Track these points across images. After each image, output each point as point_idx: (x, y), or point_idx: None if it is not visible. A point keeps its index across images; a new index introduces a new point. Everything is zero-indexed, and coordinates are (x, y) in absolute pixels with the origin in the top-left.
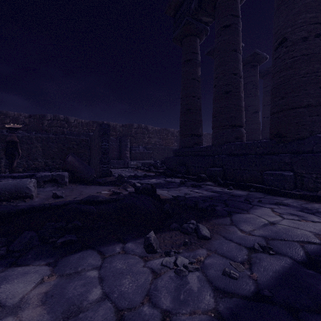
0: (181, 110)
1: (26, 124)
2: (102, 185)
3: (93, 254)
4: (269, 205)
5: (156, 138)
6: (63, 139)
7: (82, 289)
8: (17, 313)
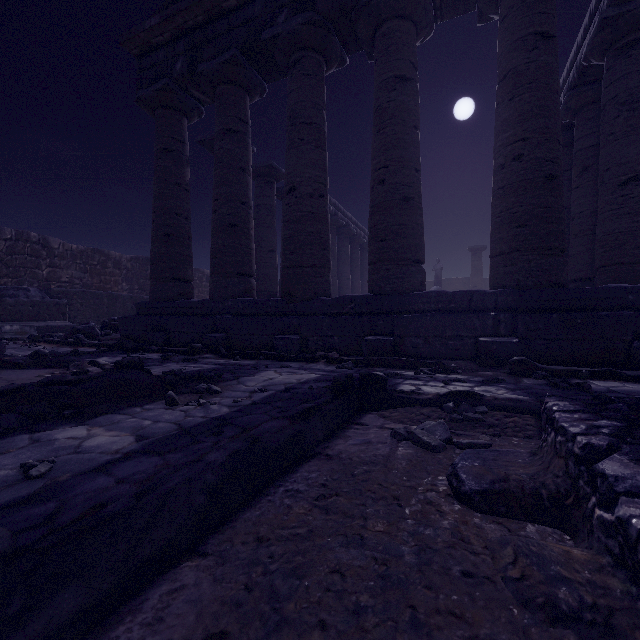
0: (154, 233)
1: None
2: (26, 369)
3: (116, 415)
4: (274, 369)
5: (73, 270)
6: None
7: (134, 423)
8: (96, 436)
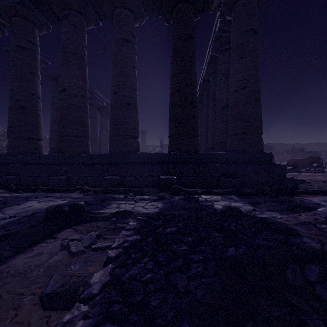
0: None
1: None
2: None
3: None
4: (40, 199)
5: None
6: None
7: None
8: None
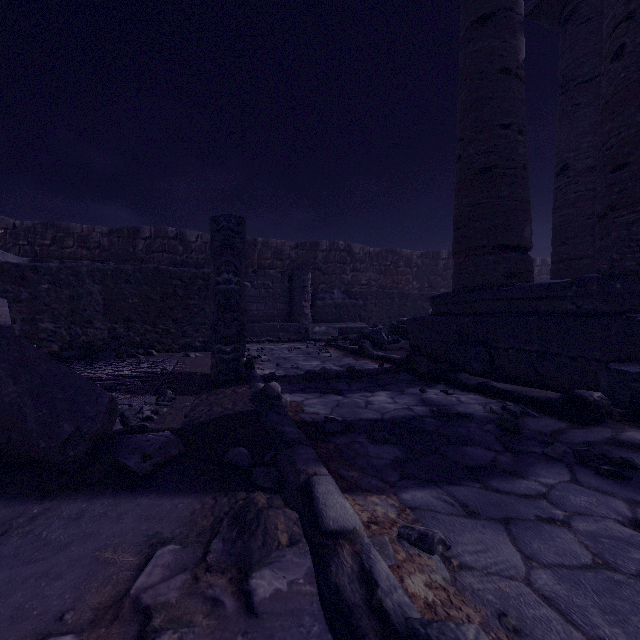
0: (460, 175)
1: (103, 248)
2: (136, 490)
3: None
4: None
5: (370, 272)
6: (152, 274)
7: None
8: None
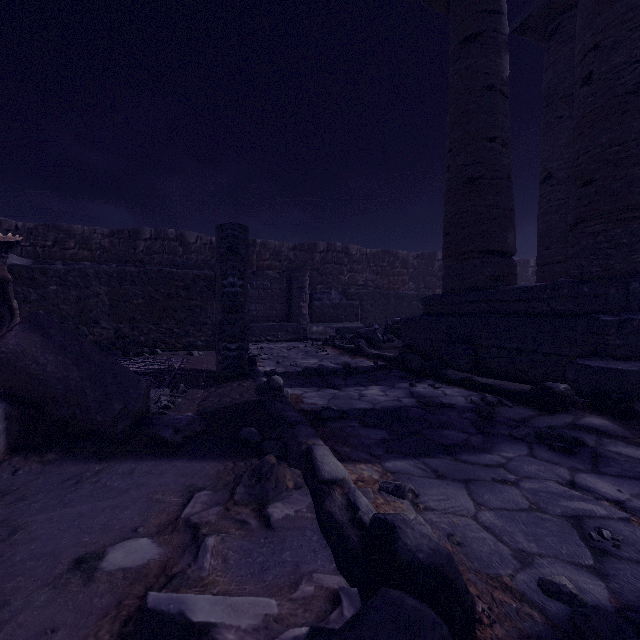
0: (449, 184)
1: (104, 249)
2: (171, 456)
3: None
4: None
5: (367, 273)
6: (156, 276)
7: None
8: None
